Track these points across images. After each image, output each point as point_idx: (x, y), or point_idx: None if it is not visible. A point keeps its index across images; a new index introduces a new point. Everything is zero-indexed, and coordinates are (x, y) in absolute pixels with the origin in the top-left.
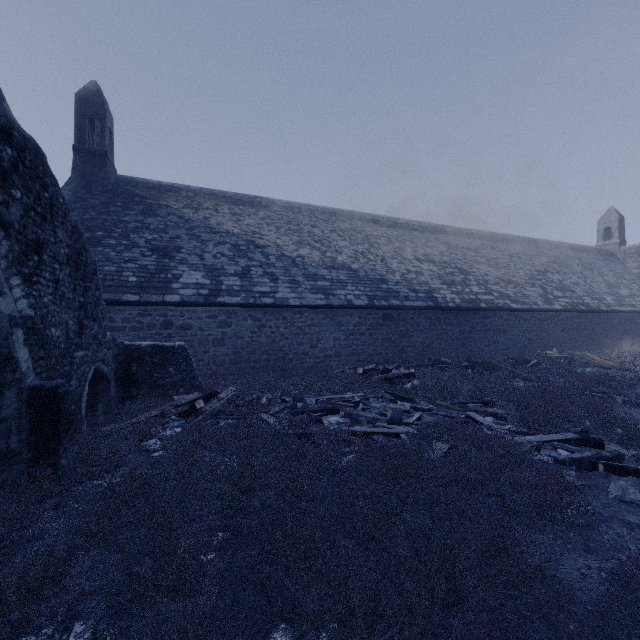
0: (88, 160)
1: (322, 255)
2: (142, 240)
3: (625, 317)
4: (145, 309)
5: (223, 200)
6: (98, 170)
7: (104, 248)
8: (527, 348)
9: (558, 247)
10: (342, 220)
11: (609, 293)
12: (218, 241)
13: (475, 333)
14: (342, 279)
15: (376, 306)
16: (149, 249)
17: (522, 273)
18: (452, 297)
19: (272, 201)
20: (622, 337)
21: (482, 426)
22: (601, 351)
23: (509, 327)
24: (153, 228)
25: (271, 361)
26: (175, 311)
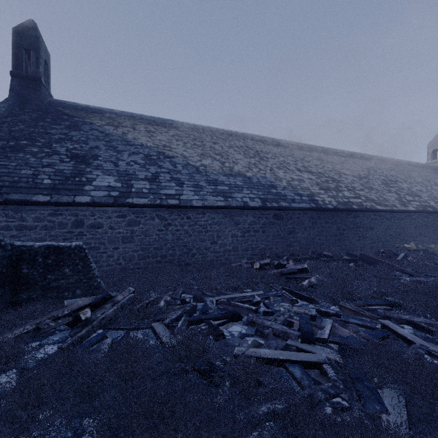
0: (24, 84)
1: (221, 165)
2: (63, 149)
3: None
4: (56, 209)
5: (140, 121)
6: (33, 93)
7: (25, 154)
8: (388, 242)
9: (401, 163)
10: (237, 139)
11: None
12: (132, 151)
13: (348, 230)
14: (238, 184)
15: (268, 207)
16: (68, 156)
17: (379, 182)
18: (329, 200)
19: (181, 123)
20: None
21: (417, 348)
22: None
23: (375, 225)
24: (75, 139)
25: (176, 256)
26: (86, 211)
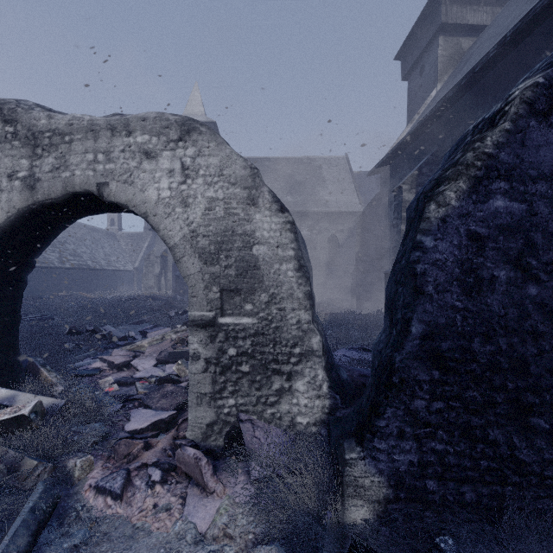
0: None
1: None
2: None
3: (111, 273)
4: None
5: None
6: None
7: None
8: (46, 291)
9: (79, 226)
10: None
11: (105, 259)
12: None
13: None
14: None
15: None
16: None
17: None
18: None
19: None
20: (110, 284)
21: None
22: (95, 292)
23: (32, 278)
24: None
25: None
26: None
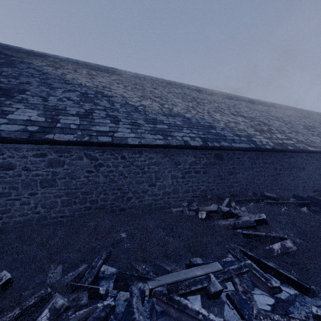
0: None
1: (161, 106)
2: None
3: None
4: None
5: (84, 66)
6: None
7: None
8: (318, 181)
9: (312, 113)
10: (175, 87)
11: None
12: (68, 89)
13: (284, 170)
14: (178, 124)
15: (209, 147)
16: None
17: (301, 127)
18: (266, 141)
19: (124, 72)
20: None
21: None
22: None
23: (306, 165)
24: (5, 74)
25: (109, 200)
26: None
